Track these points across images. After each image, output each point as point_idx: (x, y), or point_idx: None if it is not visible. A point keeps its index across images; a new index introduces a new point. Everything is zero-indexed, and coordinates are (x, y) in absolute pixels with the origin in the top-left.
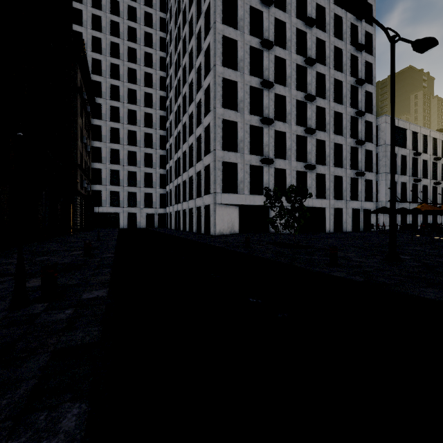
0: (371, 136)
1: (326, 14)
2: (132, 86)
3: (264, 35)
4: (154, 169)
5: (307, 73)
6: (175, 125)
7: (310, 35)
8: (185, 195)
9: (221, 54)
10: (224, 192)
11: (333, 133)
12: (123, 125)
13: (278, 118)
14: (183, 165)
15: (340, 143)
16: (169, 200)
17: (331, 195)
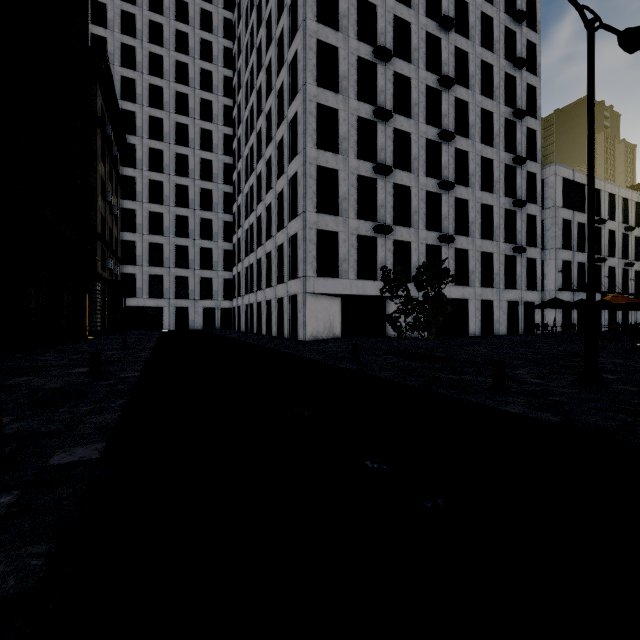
0: (534, 194)
1: (469, 13)
2: (182, 119)
3: (378, 41)
4: (214, 243)
5: (442, 99)
6: (246, 177)
7: (446, 43)
8: (260, 281)
9: (313, 67)
10: (319, 276)
11: (480, 189)
12: (168, 177)
13: (399, 166)
14: (258, 235)
15: (490, 204)
16: (238, 288)
17: (478, 281)
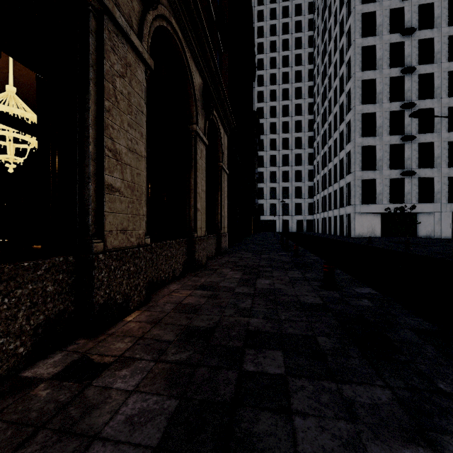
0: None
1: None
2: (285, 119)
3: (405, 62)
4: (302, 183)
5: None
6: (321, 146)
7: None
8: (330, 205)
9: (360, 96)
10: (363, 203)
11: None
12: (278, 152)
13: (424, 130)
14: (329, 180)
15: None
16: (316, 208)
17: None
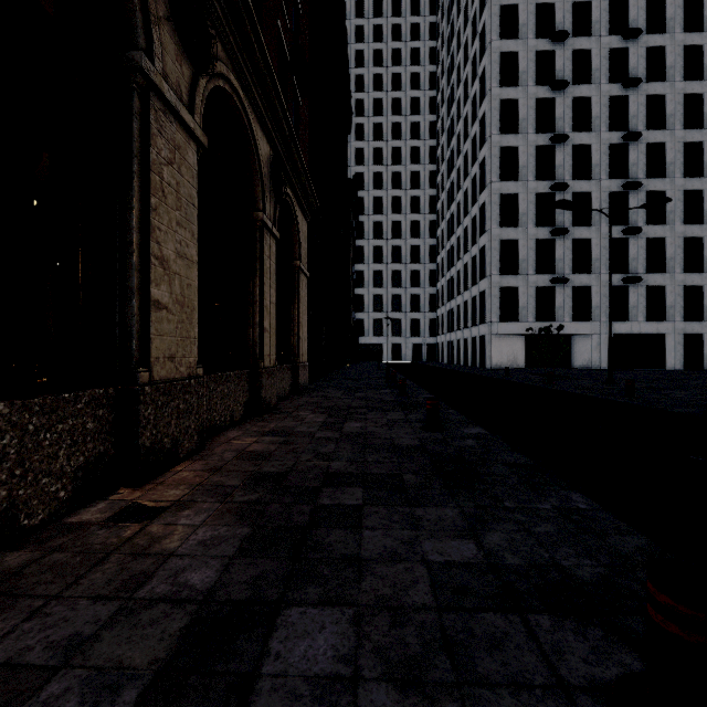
0: None
1: (667, 55)
2: (396, 193)
3: (556, 126)
4: (421, 289)
5: (629, 150)
6: (447, 236)
7: (635, 97)
8: (459, 322)
9: (497, 169)
10: (502, 321)
11: (681, 223)
12: (386, 241)
13: (579, 222)
14: (457, 286)
15: (697, 236)
16: (441, 327)
17: (678, 315)
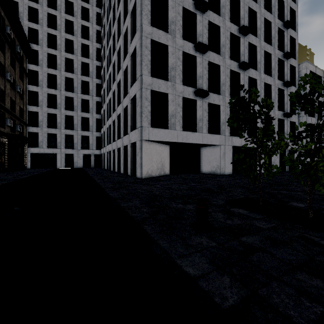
0: (294, 80)
1: None
2: (69, 37)
3: None
4: (90, 114)
5: (240, 6)
6: (107, 69)
7: None
8: (114, 135)
9: None
10: (153, 127)
11: (263, 72)
12: (60, 72)
13: (212, 50)
14: (113, 105)
15: (269, 83)
16: (103, 142)
17: None
